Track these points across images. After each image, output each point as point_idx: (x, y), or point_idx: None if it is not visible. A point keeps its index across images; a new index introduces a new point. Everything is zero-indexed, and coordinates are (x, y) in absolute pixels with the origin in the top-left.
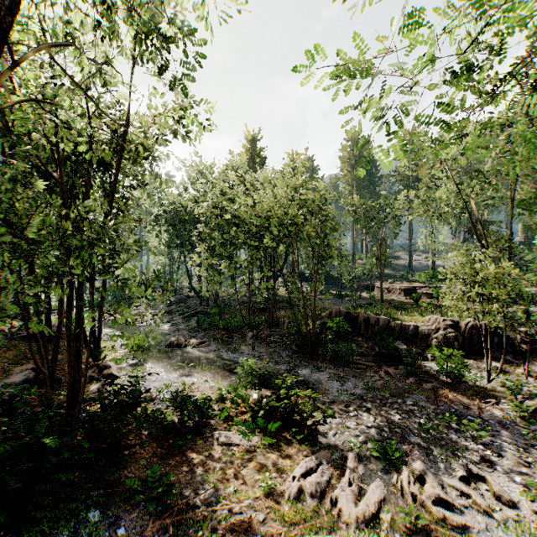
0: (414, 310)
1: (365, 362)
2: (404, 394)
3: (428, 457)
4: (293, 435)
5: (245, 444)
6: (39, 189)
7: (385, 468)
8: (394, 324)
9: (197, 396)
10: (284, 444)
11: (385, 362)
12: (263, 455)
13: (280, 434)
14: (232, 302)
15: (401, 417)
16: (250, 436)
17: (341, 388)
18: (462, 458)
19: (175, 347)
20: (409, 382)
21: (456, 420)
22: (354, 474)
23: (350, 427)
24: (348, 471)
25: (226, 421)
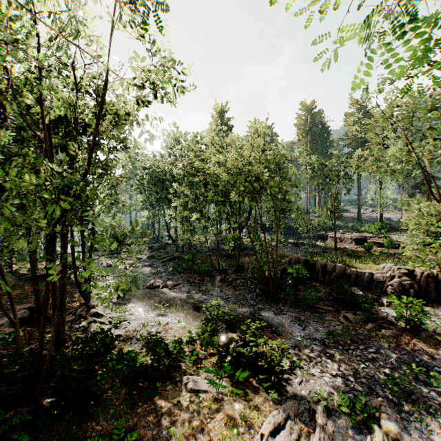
0: (368, 259)
1: (324, 307)
2: (364, 341)
3: (399, 414)
4: (259, 382)
5: (213, 390)
6: (5, 140)
7: (355, 425)
8: (350, 271)
9: (170, 336)
10: (251, 391)
11: (342, 307)
12: (231, 404)
13: (247, 379)
14: (204, 249)
15: (365, 366)
16: (218, 382)
17: (303, 332)
18: (437, 417)
19: (154, 288)
20: (369, 328)
21: (422, 372)
22: (324, 432)
23: (315, 375)
24: (318, 429)
25: (196, 364)
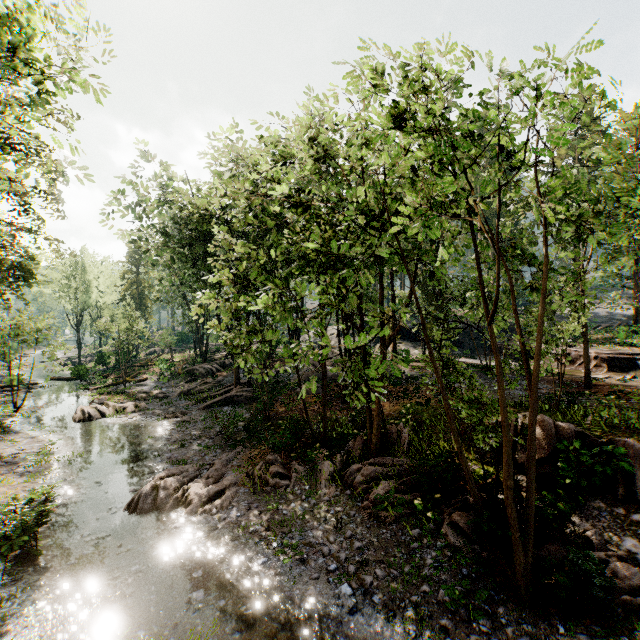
0: None
1: None
2: None
3: None
4: None
5: None
6: None
7: None
8: None
9: None
10: None
11: None
12: None
13: None
14: (292, 378)
15: None
16: None
17: None
18: None
19: (149, 510)
20: None
21: None
22: None
23: None
24: None
25: None
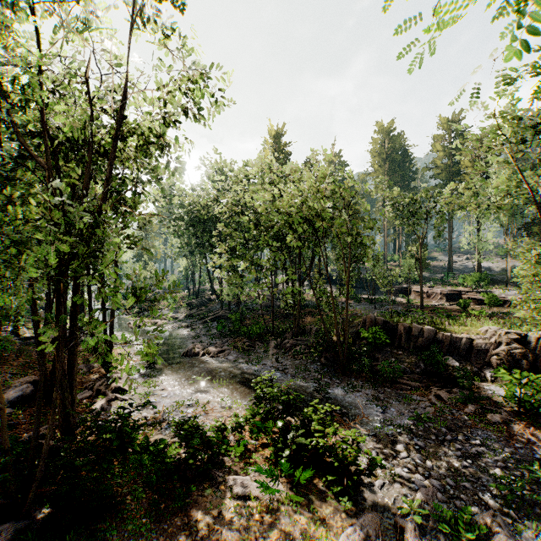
0: (465, 320)
1: (409, 382)
2: (464, 428)
3: (519, 534)
4: (327, 484)
5: (265, 496)
6: None
7: None
8: (442, 336)
9: (211, 419)
10: (316, 498)
11: (433, 382)
12: (289, 516)
13: (310, 480)
14: (255, 306)
15: (468, 463)
16: (272, 484)
17: (383, 415)
18: None
19: (192, 356)
20: (469, 411)
21: None
22: None
23: (401, 475)
24: None
25: (244, 458)
